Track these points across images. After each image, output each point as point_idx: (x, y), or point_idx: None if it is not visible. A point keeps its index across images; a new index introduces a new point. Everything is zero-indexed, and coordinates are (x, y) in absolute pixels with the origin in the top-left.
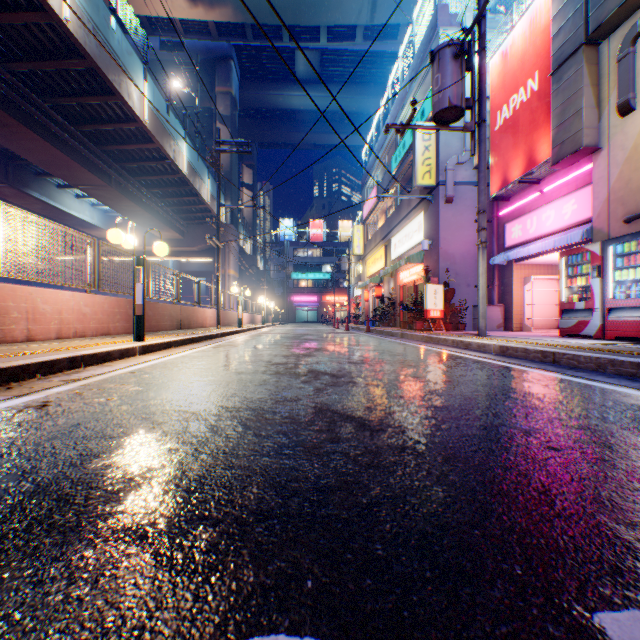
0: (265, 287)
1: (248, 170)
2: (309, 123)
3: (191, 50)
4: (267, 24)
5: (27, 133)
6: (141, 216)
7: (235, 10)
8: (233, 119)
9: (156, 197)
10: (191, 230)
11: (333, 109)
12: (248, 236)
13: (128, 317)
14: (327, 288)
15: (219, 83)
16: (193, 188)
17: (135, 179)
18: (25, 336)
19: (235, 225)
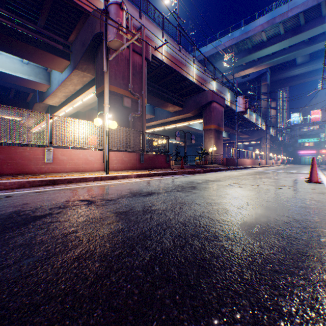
0: (281, 150)
1: (272, 101)
2: (305, 74)
3: (251, 75)
4: (281, 62)
5: (225, 127)
6: (238, 134)
7: (269, 65)
8: (267, 92)
9: (243, 128)
10: (251, 133)
11: (318, 68)
12: (272, 128)
13: (252, 162)
14: (320, 146)
15: (261, 82)
16: (255, 125)
17: (239, 126)
18: (246, 165)
19: (268, 129)
